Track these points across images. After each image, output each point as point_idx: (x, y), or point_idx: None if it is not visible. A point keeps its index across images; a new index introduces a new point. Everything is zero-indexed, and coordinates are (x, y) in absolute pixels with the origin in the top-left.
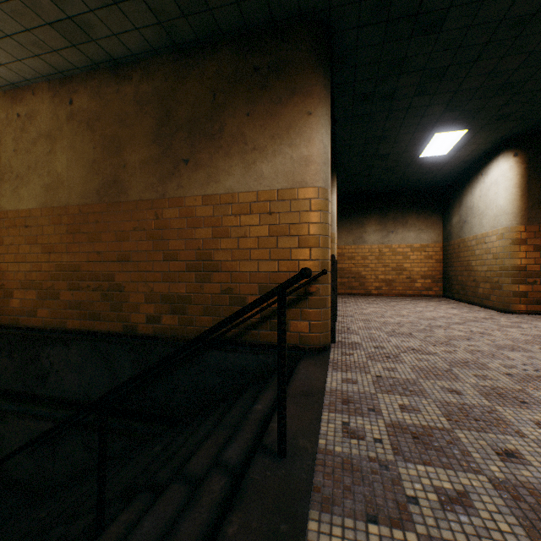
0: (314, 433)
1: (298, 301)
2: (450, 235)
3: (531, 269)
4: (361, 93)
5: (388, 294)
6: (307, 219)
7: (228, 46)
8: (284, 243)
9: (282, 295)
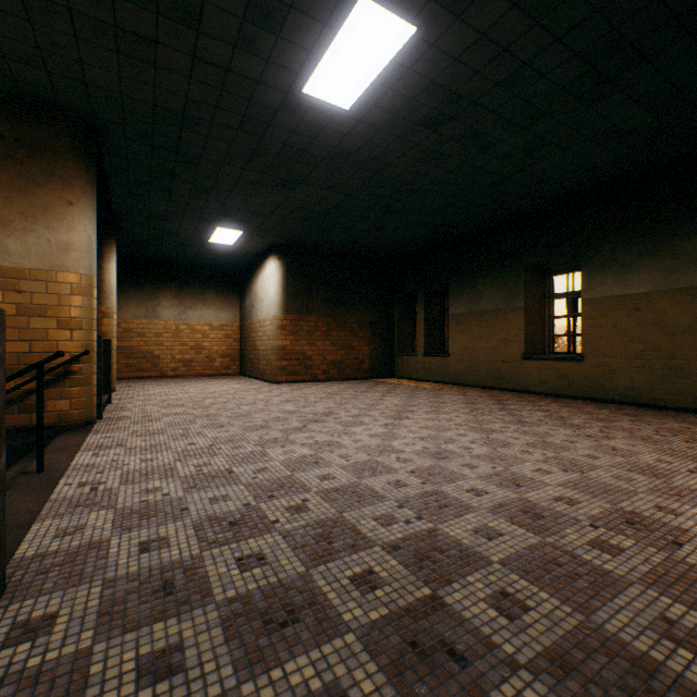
0: (69, 461)
1: (58, 381)
2: (245, 316)
3: (289, 348)
4: (137, 179)
5: (187, 375)
6: (69, 302)
7: None
8: (40, 324)
9: (42, 368)
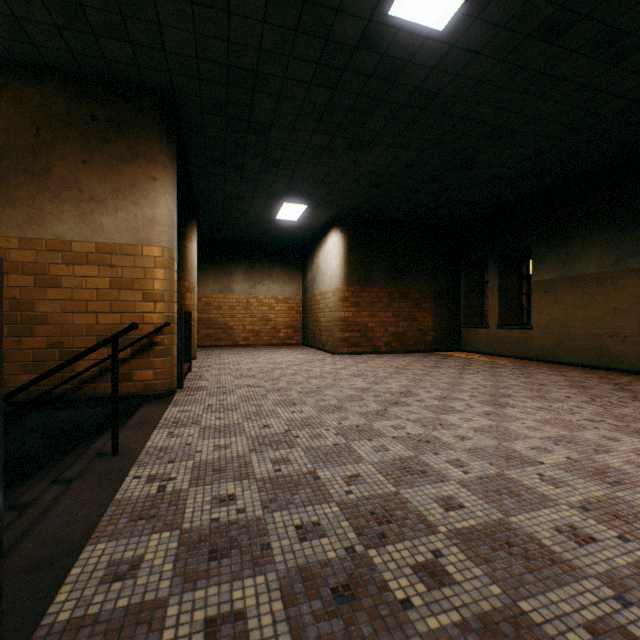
0: (144, 440)
1: (143, 351)
2: (306, 289)
3: (351, 320)
4: (213, 158)
5: (256, 344)
6: (152, 275)
7: (58, 81)
8: (128, 297)
9: (116, 342)
